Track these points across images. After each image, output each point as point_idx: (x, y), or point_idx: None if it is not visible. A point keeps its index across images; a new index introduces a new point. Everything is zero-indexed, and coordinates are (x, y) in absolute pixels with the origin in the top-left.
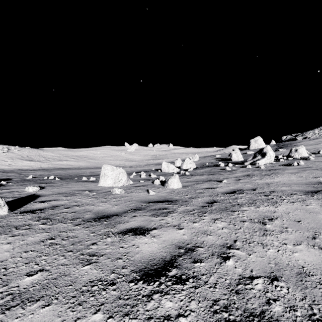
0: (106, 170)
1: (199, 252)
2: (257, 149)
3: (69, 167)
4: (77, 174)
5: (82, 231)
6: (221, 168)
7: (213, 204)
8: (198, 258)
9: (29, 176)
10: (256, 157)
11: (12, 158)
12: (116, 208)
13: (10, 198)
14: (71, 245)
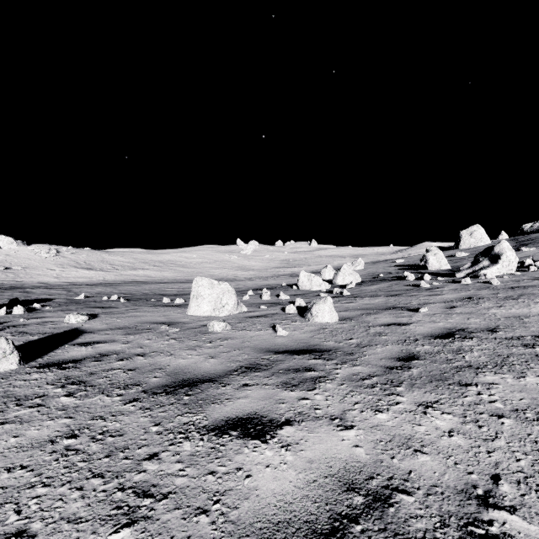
0: (201, 286)
1: (405, 510)
2: (475, 247)
3: (147, 280)
4: (157, 293)
5: (137, 418)
6: (410, 283)
7: (410, 362)
8: (405, 533)
9: (80, 296)
10: (479, 263)
11: (62, 265)
12: (212, 364)
13: (35, 336)
14: (106, 456)
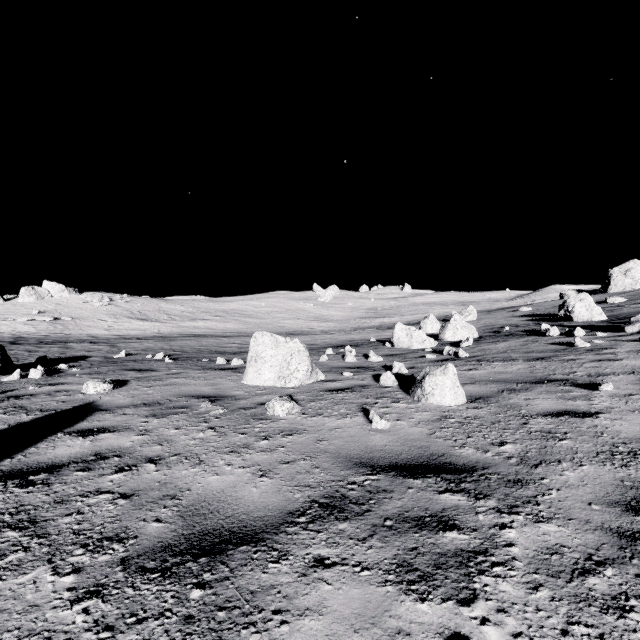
0: (261, 345)
1: None
2: (632, 291)
3: (207, 333)
4: (213, 349)
5: None
6: (554, 340)
7: None
8: None
9: (120, 353)
10: None
11: (115, 315)
12: (263, 491)
13: (30, 415)
14: None
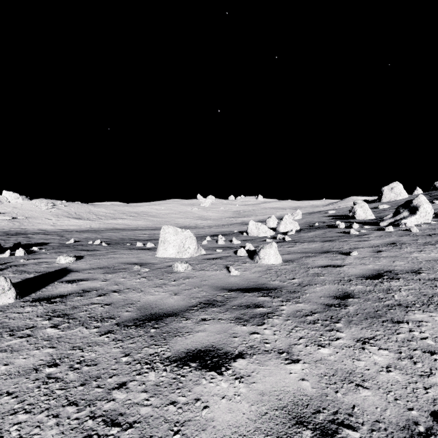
0: (167, 233)
1: None
2: (395, 201)
3: (125, 228)
4: (132, 238)
5: (110, 348)
6: (341, 230)
7: (346, 300)
8: None
9: (70, 240)
10: (399, 214)
11: (57, 215)
12: (176, 300)
13: (31, 274)
14: (81, 385)
